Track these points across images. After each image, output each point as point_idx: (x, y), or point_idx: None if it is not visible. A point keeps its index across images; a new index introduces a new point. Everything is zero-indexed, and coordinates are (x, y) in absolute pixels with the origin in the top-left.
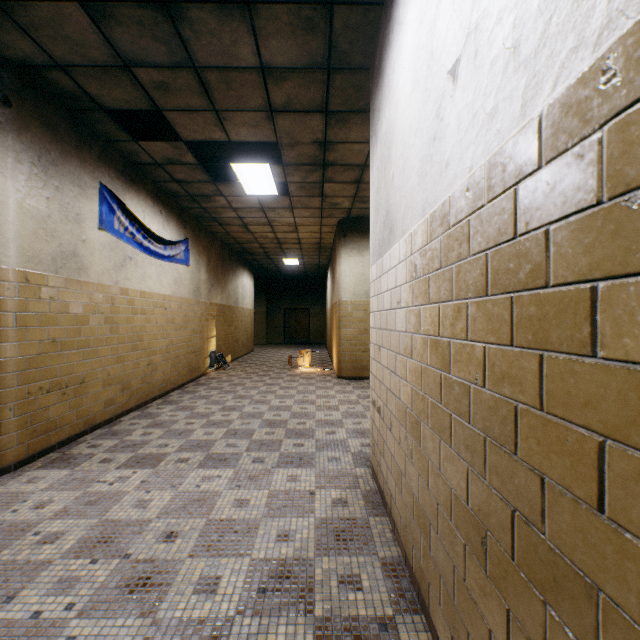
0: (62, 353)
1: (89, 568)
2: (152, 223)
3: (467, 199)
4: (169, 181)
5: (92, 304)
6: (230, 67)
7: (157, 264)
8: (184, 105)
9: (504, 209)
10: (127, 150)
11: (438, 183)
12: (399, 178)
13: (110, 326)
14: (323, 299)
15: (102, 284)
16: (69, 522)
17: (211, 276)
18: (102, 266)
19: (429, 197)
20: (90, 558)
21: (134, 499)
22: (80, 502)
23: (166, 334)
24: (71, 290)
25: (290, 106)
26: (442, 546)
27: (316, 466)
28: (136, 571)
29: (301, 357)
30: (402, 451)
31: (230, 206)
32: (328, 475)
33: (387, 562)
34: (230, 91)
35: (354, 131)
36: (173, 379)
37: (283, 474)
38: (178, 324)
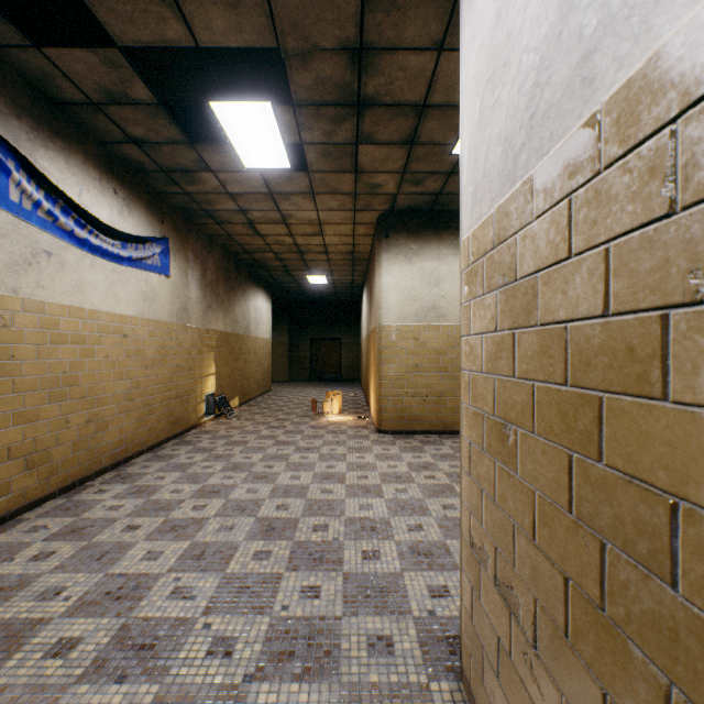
0: None
1: None
2: (97, 205)
3: None
4: (123, 141)
5: None
6: None
7: (108, 268)
8: None
9: None
10: (32, 70)
11: None
12: None
13: None
14: (357, 327)
15: None
16: None
17: (207, 294)
18: None
19: None
20: None
21: None
22: None
23: (126, 373)
24: None
25: None
26: None
27: (342, 673)
28: None
29: (328, 401)
30: None
31: (225, 190)
32: None
33: None
34: None
35: (412, 18)
36: (140, 438)
37: None
38: (149, 358)
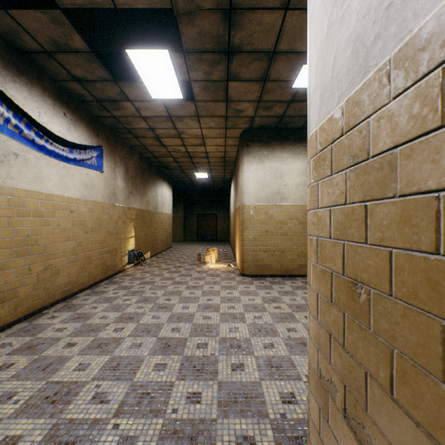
0: None
1: None
2: (52, 123)
3: None
4: (69, 80)
5: None
6: None
7: (59, 166)
8: None
9: None
10: (2, 27)
11: None
12: None
13: None
14: (227, 206)
15: None
16: None
17: (129, 184)
18: None
19: None
20: None
21: None
22: None
23: (72, 236)
24: None
25: None
26: None
27: None
28: None
29: (208, 255)
30: None
31: (139, 114)
32: None
33: None
34: None
35: None
36: (82, 280)
37: None
38: (89, 226)
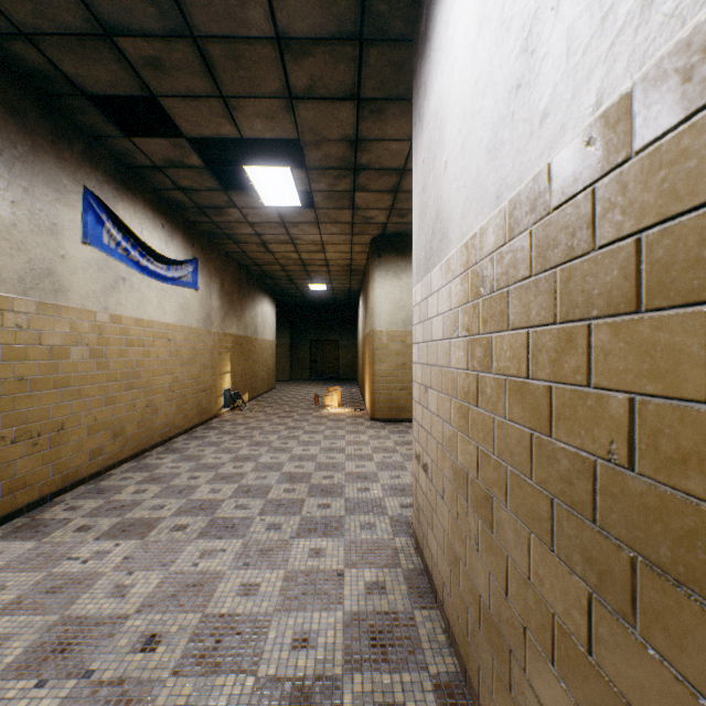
0: (33, 394)
1: (32, 695)
2: (152, 238)
3: (588, 157)
4: (172, 189)
5: (73, 334)
6: (238, 37)
7: (158, 287)
8: (183, 89)
9: (687, 150)
10: (119, 149)
11: (526, 150)
12: (456, 163)
13: (97, 360)
14: (354, 329)
15: (87, 310)
16: (19, 620)
17: (225, 302)
18: (87, 288)
19: (508, 175)
20: (37, 678)
21: (111, 584)
22: (40, 589)
23: (170, 370)
24: (45, 316)
25: (314, 91)
26: (534, 694)
27: (345, 535)
28: (96, 700)
29: (329, 396)
30: (461, 530)
31: (246, 220)
32: (360, 548)
33: (441, 682)
34: (239, 70)
35: (392, 125)
36: (178, 422)
37: (304, 547)
38: (185, 358)
